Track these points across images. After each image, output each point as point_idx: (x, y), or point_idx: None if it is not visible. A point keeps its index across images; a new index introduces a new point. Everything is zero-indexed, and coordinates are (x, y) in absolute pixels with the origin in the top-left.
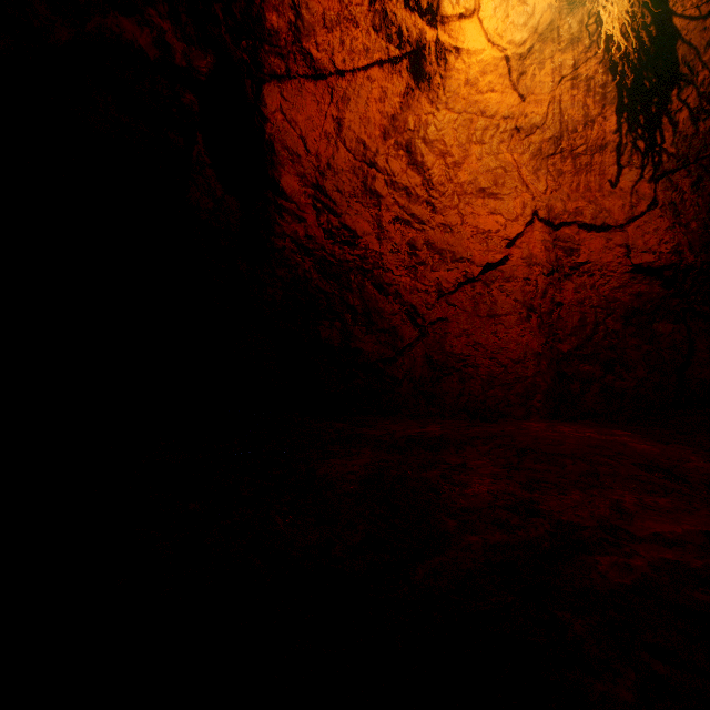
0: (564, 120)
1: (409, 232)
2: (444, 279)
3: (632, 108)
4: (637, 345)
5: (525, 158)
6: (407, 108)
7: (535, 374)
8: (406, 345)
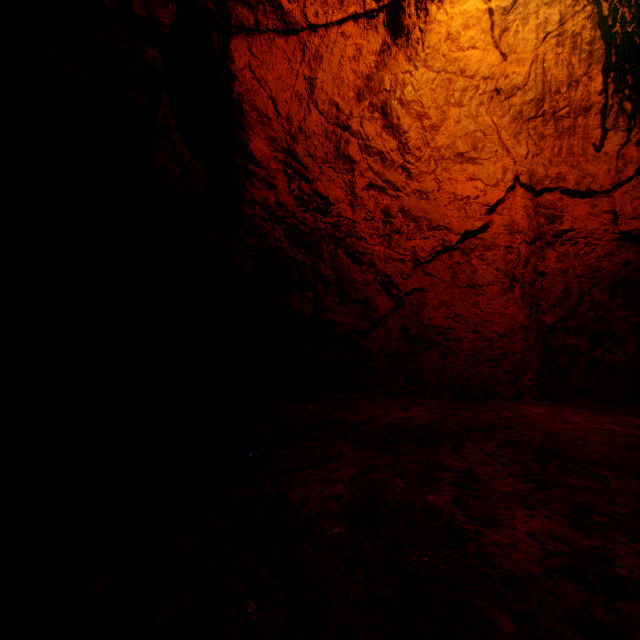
0: (546, 80)
1: (384, 199)
2: (420, 247)
3: (620, 66)
4: (624, 317)
5: (505, 121)
6: (383, 66)
7: (523, 349)
8: (381, 316)
